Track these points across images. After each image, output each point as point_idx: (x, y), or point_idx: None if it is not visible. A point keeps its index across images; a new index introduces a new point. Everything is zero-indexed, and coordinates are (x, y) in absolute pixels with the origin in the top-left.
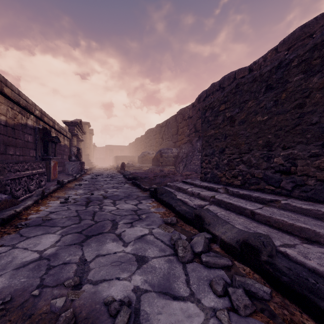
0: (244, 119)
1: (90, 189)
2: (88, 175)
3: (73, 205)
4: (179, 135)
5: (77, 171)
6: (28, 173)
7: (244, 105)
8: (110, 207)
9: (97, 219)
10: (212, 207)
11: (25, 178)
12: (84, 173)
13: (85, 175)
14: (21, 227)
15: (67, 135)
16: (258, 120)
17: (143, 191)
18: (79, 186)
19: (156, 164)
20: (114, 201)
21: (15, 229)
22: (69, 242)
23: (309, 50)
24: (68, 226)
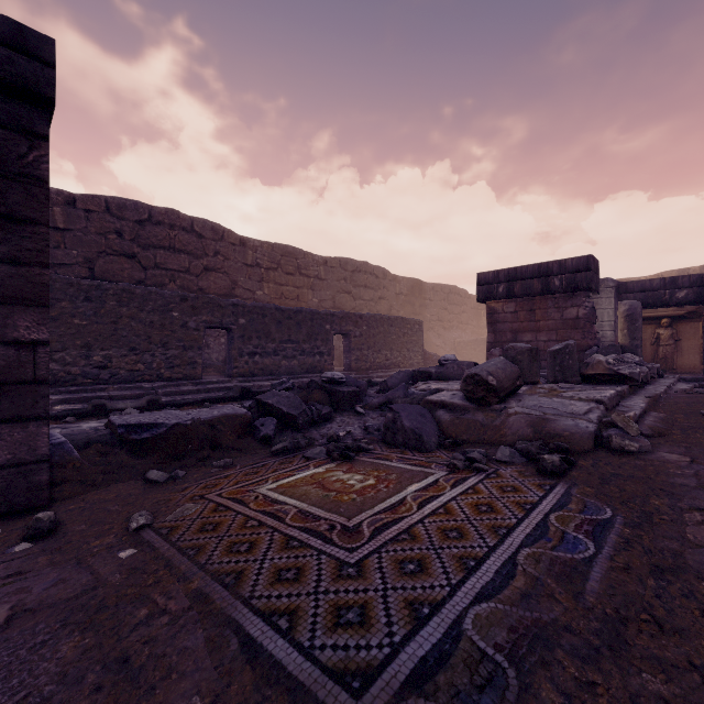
0: (57, 317)
1: None
2: None
3: None
4: None
5: None
6: None
7: (56, 303)
8: None
9: None
10: (66, 406)
11: None
12: None
13: None
14: None
15: None
16: (77, 323)
17: None
18: None
19: None
20: None
21: None
22: None
23: (121, 290)
24: None
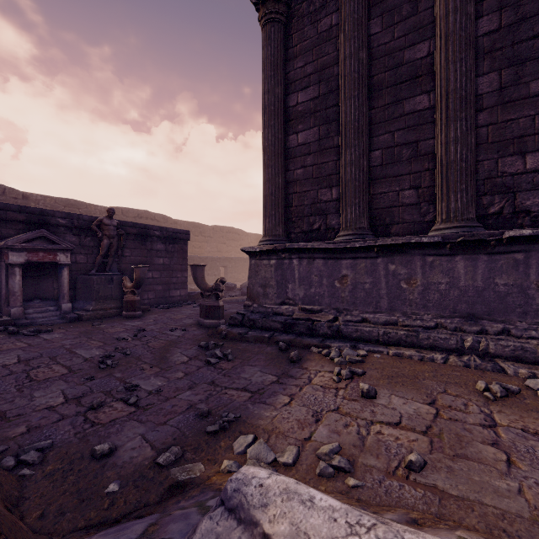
0: None
1: None
2: None
3: None
4: None
5: None
6: None
7: None
8: None
9: None
10: None
11: None
12: None
13: None
14: None
15: None
16: None
17: None
18: None
19: None
20: None
21: None
22: None
23: None
24: None
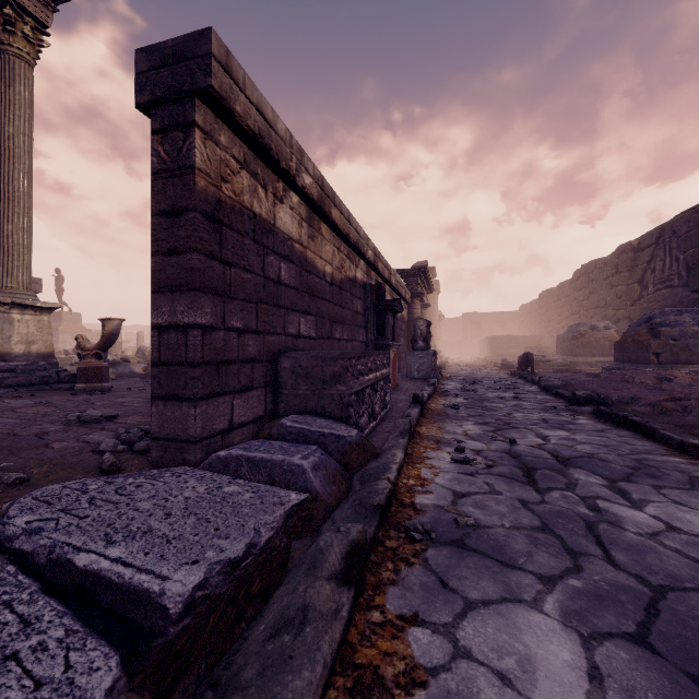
0: None
1: (489, 423)
2: (449, 381)
3: (496, 478)
4: None
5: (428, 372)
6: (372, 379)
7: None
8: (628, 510)
9: (639, 569)
10: None
11: (368, 389)
12: (440, 377)
13: (444, 381)
14: (420, 540)
15: (405, 296)
16: None
17: (682, 454)
18: (454, 409)
19: (632, 357)
20: (612, 483)
21: (411, 543)
22: None
23: None
24: (557, 579)
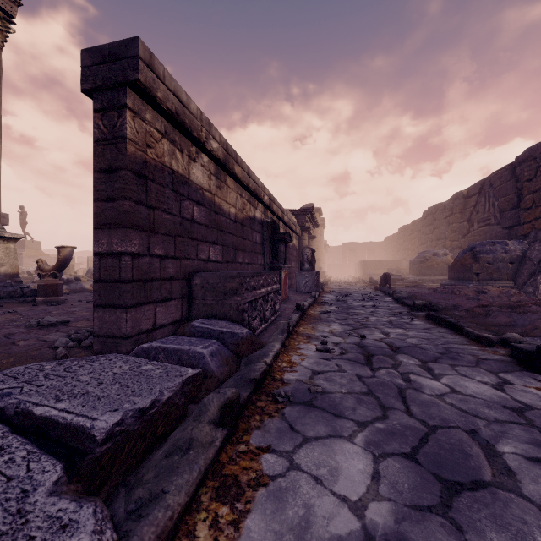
0: None
1: (350, 324)
2: (328, 294)
3: (345, 361)
4: (526, 210)
5: (312, 288)
6: (264, 292)
7: None
8: (429, 381)
9: (424, 416)
10: None
11: (260, 300)
12: (321, 291)
13: (324, 294)
14: (282, 402)
15: (296, 230)
16: None
17: (478, 344)
18: (326, 314)
19: (460, 276)
20: (424, 364)
21: (275, 404)
22: (408, 494)
23: None
24: (368, 423)
